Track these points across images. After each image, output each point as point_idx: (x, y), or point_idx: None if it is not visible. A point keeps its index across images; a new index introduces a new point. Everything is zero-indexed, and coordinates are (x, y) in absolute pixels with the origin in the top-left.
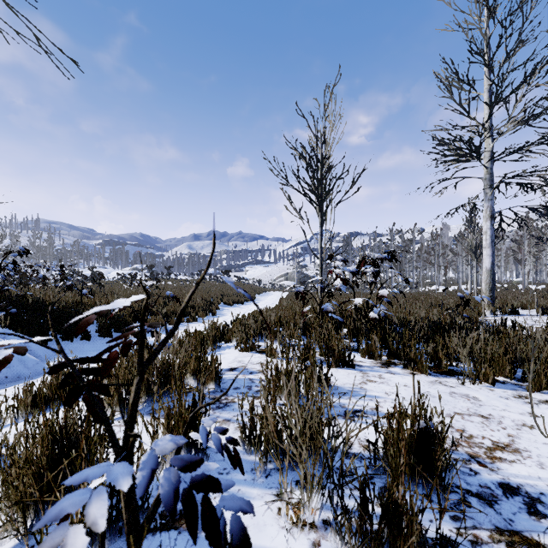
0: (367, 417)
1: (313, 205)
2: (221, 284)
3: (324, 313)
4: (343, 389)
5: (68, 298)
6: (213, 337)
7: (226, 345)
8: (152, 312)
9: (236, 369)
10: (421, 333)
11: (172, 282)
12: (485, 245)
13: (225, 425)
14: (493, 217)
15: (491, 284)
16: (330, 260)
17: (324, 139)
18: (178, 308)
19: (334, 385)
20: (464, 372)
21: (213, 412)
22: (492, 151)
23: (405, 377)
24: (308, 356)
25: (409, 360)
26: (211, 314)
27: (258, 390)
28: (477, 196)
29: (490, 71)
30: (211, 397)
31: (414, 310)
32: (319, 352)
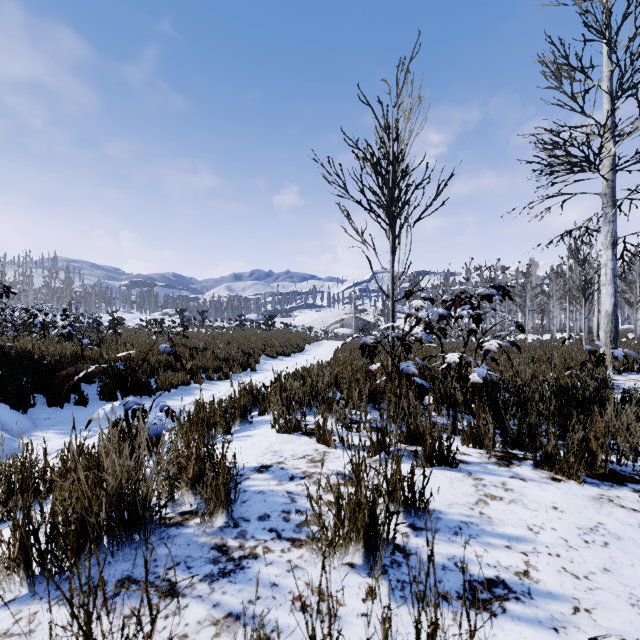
0: (518, 602)
1: (381, 226)
2: (264, 332)
3: (401, 376)
4: (451, 517)
5: (66, 350)
6: (242, 408)
7: (260, 419)
8: (174, 368)
9: (269, 469)
10: (551, 407)
11: (206, 329)
12: (604, 281)
13: (227, 637)
14: (616, 245)
15: (612, 333)
16: (408, 299)
17: (396, 133)
18: (207, 362)
19: (433, 509)
20: (636, 476)
21: (210, 588)
22: (614, 157)
23: (546, 487)
24: (382, 446)
25: (546, 454)
26: (249, 370)
27: (301, 523)
28: (590, 218)
29: (611, 53)
30: (215, 543)
31: (518, 368)
32: (398, 436)
